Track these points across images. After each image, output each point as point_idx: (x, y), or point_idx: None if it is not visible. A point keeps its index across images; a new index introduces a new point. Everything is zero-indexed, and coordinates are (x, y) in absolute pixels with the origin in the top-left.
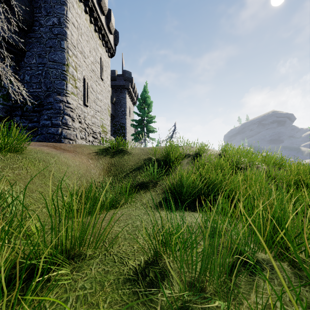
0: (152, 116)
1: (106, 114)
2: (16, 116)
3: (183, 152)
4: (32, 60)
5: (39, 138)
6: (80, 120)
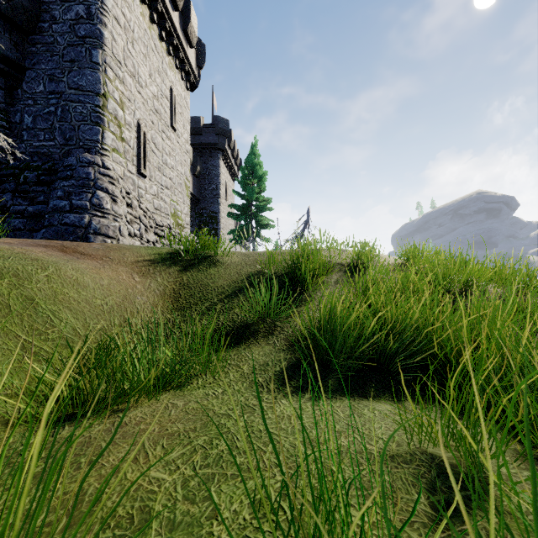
0: (267, 199)
1: (182, 192)
2: (5, 192)
3: (328, 261)
4: (38, 87)
5: (46, 233)
6: (129, 201)
